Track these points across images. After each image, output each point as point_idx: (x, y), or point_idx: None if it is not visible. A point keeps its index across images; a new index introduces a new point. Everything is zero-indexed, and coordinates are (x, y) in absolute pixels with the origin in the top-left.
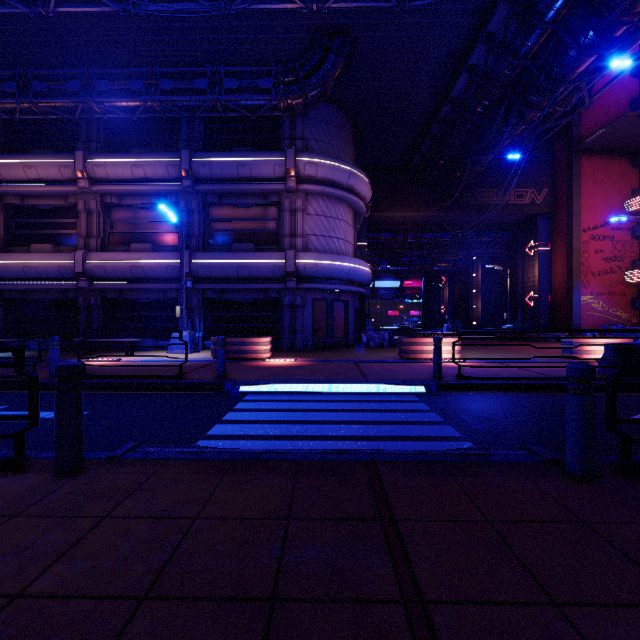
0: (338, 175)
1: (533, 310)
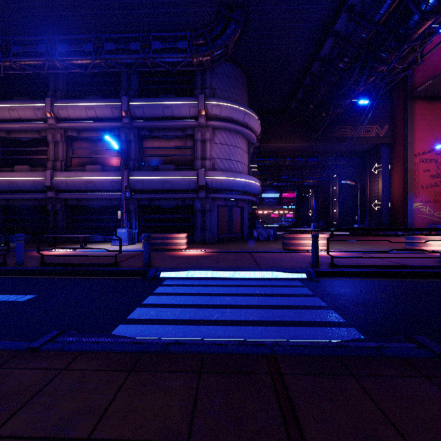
0: (236, 114)
1: (377, 213)
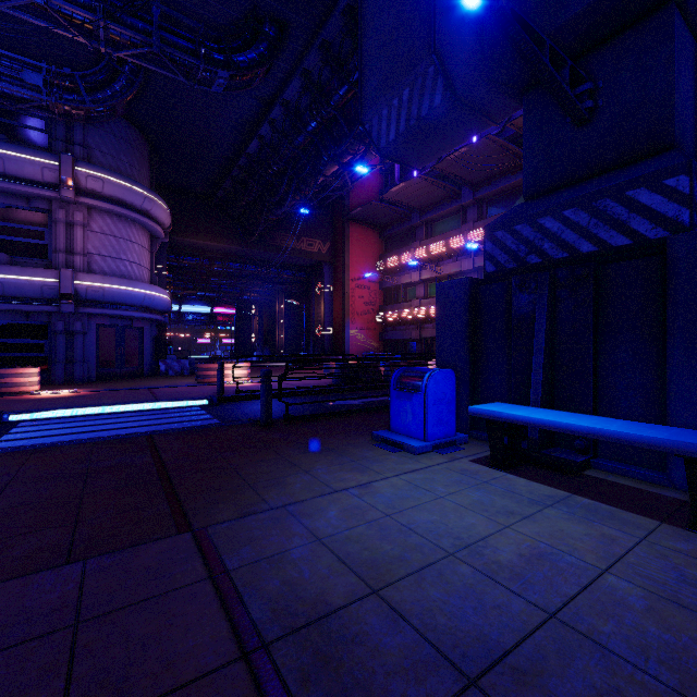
0: (131, 196)
1: (321, 340)
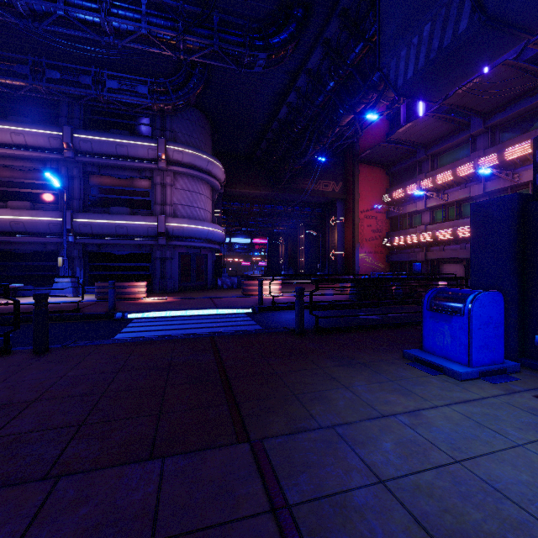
0: (199, 162)
1: (334, 262)
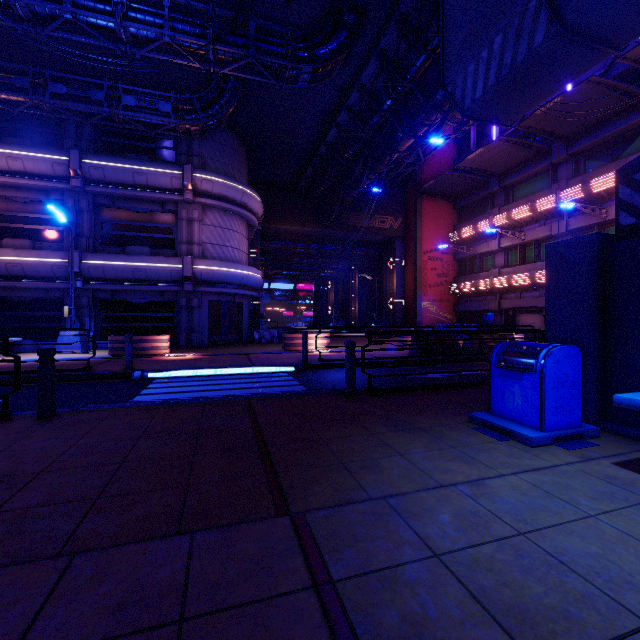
0: (233, 193)
1: (393, 312)
